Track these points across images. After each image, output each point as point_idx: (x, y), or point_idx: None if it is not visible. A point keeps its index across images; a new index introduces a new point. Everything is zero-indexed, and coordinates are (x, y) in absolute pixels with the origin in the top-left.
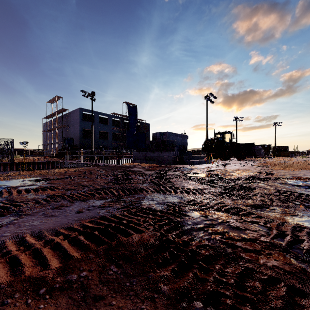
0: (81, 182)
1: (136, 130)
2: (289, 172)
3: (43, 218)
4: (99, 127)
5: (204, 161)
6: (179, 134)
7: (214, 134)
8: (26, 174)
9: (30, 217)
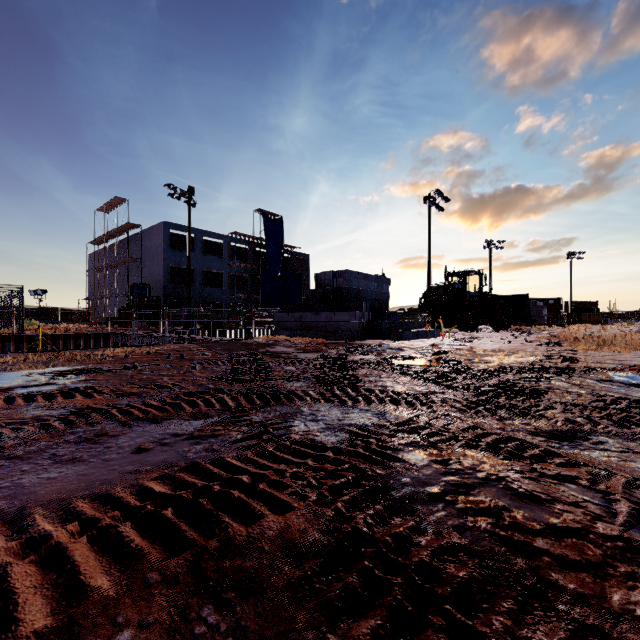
0: (156, 378)
1: (281, 267)
2: (611, 355)
3: (49, 467)
4: (203, 261)
5: (424, 331)
6: (372, 276)
7: (445, 276)
8: (40, 360)
9: (18, 465)
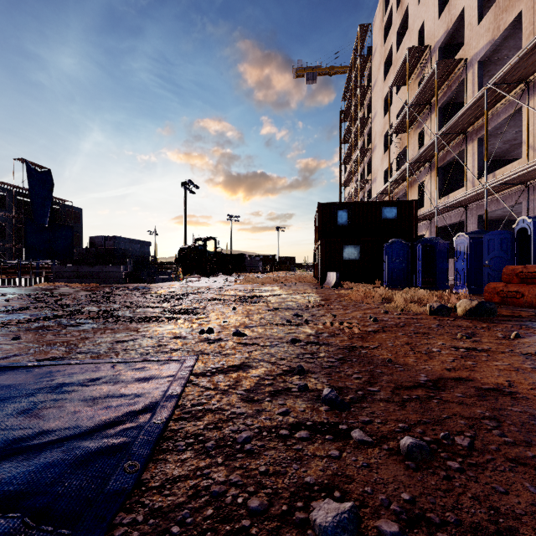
0: None
1: (49, 218)
2: (242, 286)
3: None
4: None
5: (171, 277)
6: (136, 240)
7: (193, 240)
8: None
9: None
